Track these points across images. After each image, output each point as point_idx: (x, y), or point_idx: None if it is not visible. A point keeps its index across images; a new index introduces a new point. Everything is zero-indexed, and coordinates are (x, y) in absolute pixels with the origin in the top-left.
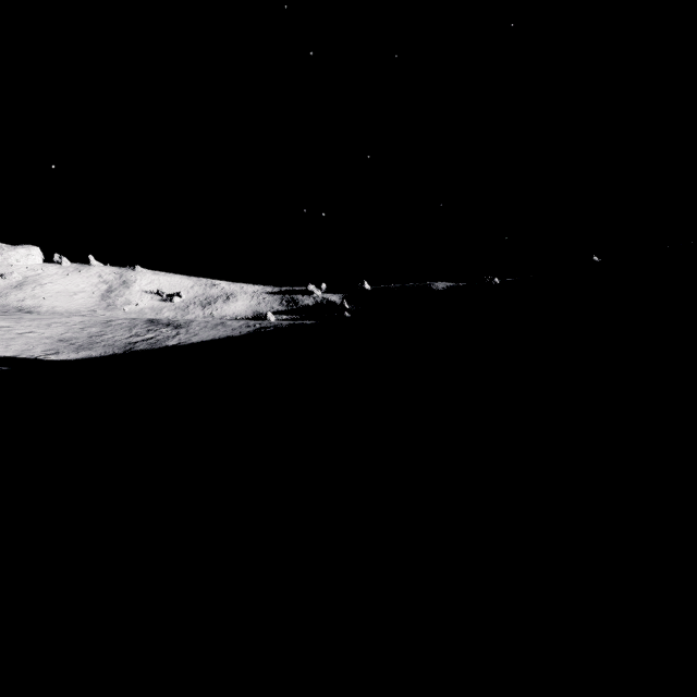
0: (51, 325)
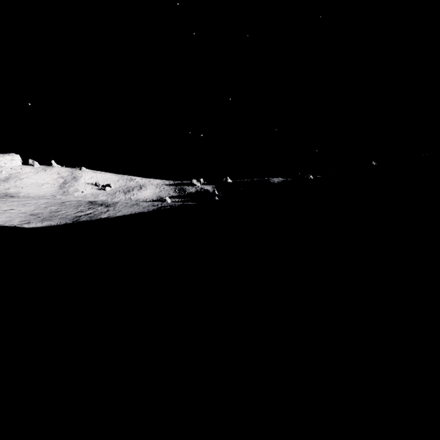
0: (26, 204)
